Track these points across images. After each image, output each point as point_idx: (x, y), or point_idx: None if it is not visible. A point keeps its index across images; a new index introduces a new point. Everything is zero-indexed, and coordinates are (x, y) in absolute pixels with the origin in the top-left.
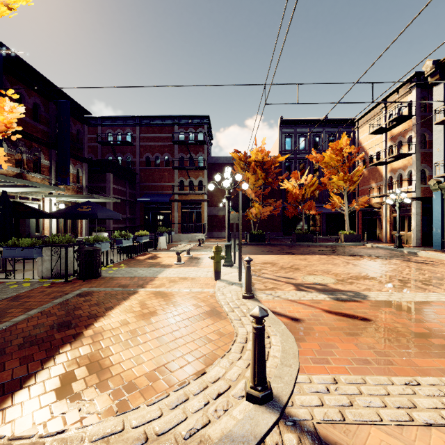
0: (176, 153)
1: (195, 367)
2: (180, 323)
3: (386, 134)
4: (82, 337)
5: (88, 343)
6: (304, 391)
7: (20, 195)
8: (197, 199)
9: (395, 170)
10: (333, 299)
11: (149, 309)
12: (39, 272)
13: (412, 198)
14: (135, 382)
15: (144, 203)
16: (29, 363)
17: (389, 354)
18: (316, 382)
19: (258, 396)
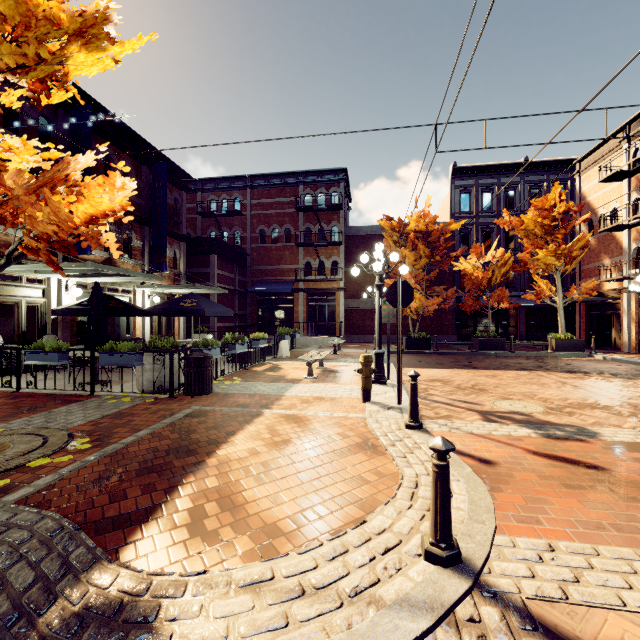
0: (300, 223)
1: (351, 514)
2: (323, 457)
3: (628, 181)
4: (205, 467)
5: (214, 474)
6: (506, 556)
7: (109, 286)
8: (329, 287)
9: None
10: (542, 435)
11: (281, 437)
12: (140, 385)
13: None
14: (277, 525)
15: (257, 294)
16: (151, 493)
17: (636, 519)
18: (522, 547)
19: (441, 556)
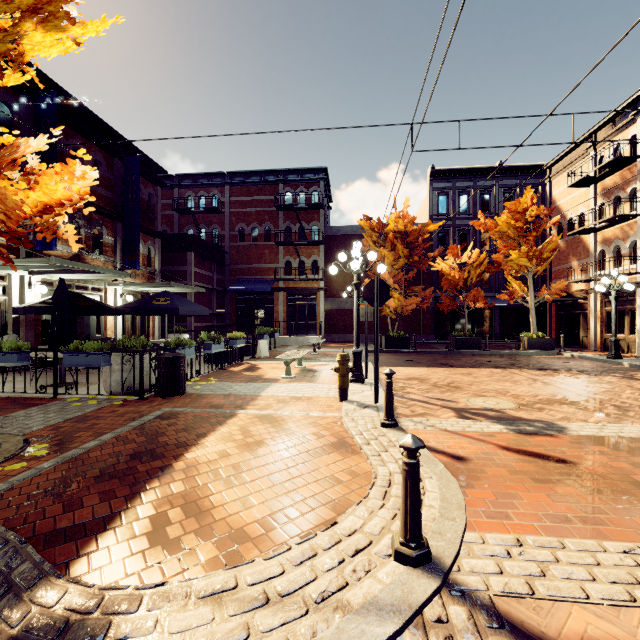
0: (280, 222)
1: (322, 515)
2: (297, 458)
3: (594, 187)
4: (171, 471)
5: (180, 478)
6: (475, 553)
7: (77, 283)
8: (309, 286)
9: (610, 240)
10: (513, 431)
11: (254, 438)
12: (108, 386)
13: (637, 283)
14: (244, 530)
15: (236, 293)
16: (111, 501)
17: (600, 511)
18: (491, 543)
19: (411, 555)
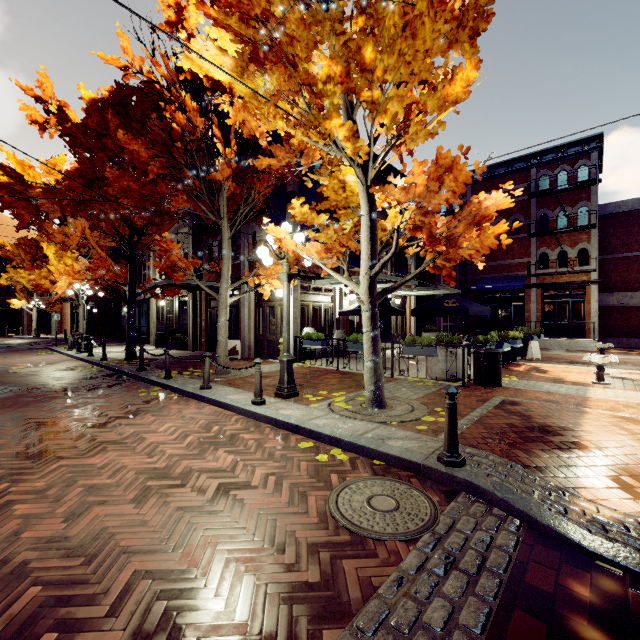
0: (532, 211)
1: None
2: None
3: None
4: (581, 447)
5: (599, 454)
6: None
7: None
8: (574, 280)
9: None
10: None
11: None
12: (433, 373)
13: None
14: None
15: (478, 292)
16: (553, 457)
17: None
18: None
19: None
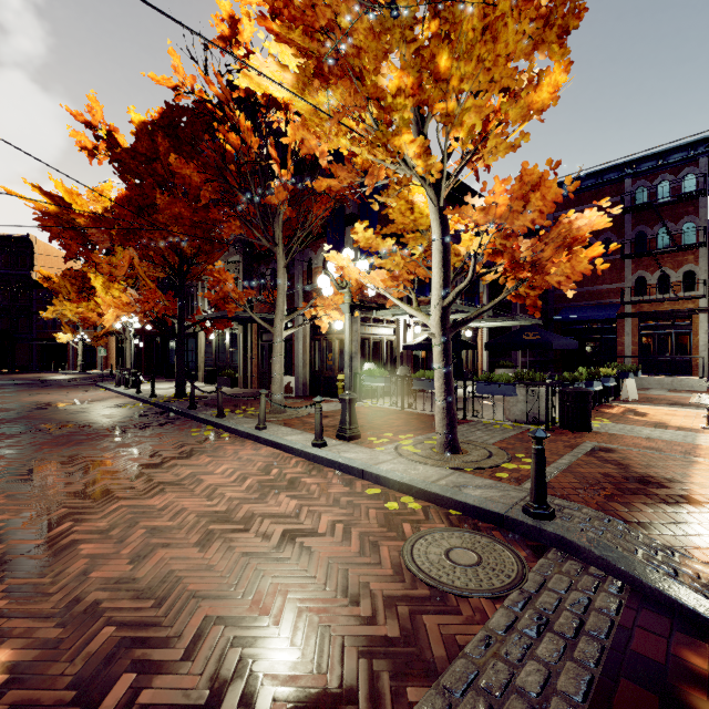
0: (627, 229)
1: None
2: None
3: None
4: (692, 501)
5: None
6: None
7: None
8: (678, 308)
9: None
10: None
11: None
12: (511, 414)
13: None
14: None
15: (561, 323)
16: (658, 512)
17: None
18: None
19: None
